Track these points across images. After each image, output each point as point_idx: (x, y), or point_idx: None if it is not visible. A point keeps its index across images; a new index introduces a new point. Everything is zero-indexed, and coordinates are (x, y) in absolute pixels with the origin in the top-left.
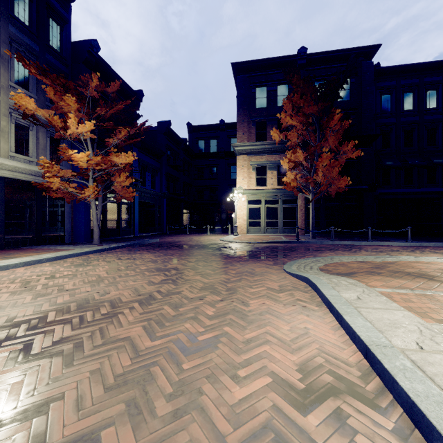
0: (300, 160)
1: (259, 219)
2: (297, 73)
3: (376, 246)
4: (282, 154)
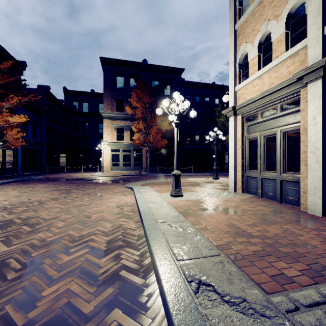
0: (141, 128)
1: (119, 162)
2: (139, 78)
3: None
4: (133, 121)
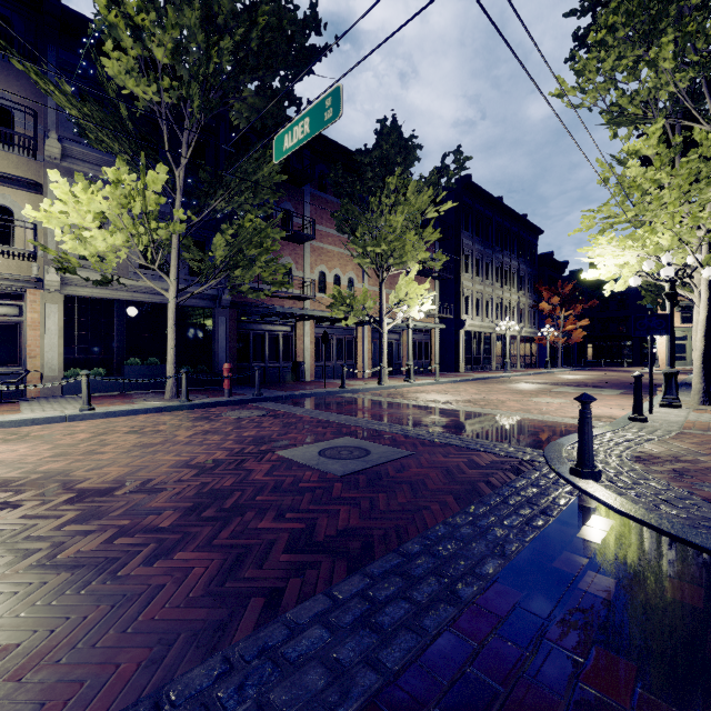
0: None
1: (684, 354)
2: None
3: None
4: None
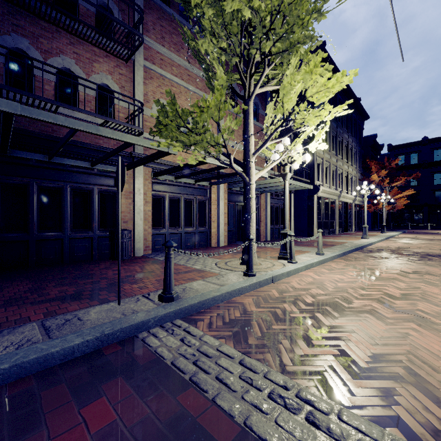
0: None
1: None
2: None
3: None
4: None
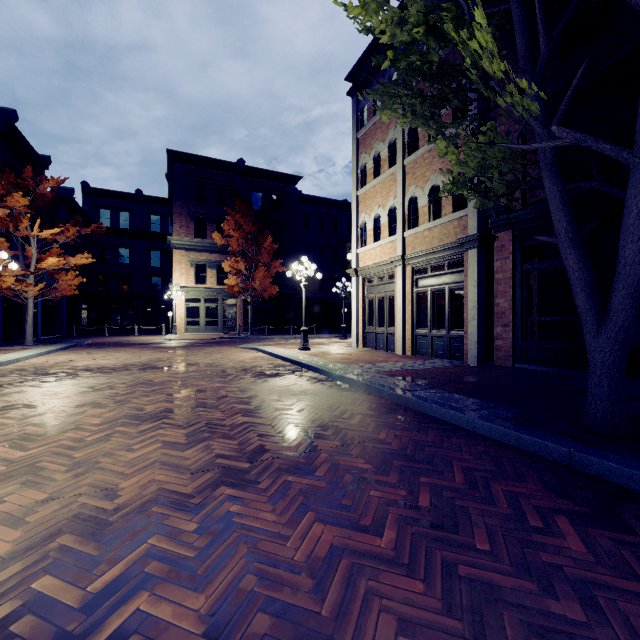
0: (241, 269)
1: (199, 318)
2: (240, 198)
3: (294, 338)
4: (222, 254)
